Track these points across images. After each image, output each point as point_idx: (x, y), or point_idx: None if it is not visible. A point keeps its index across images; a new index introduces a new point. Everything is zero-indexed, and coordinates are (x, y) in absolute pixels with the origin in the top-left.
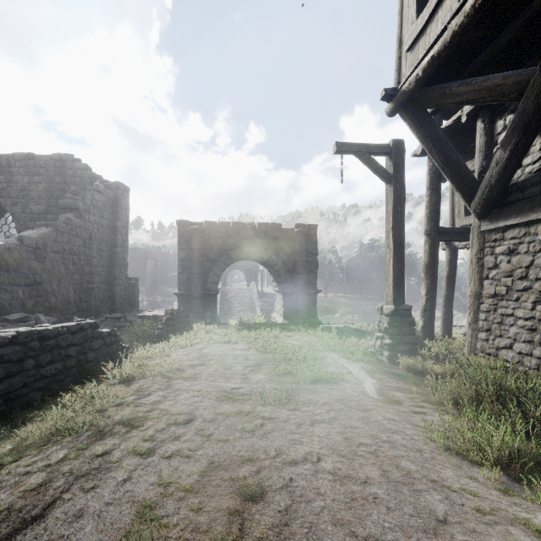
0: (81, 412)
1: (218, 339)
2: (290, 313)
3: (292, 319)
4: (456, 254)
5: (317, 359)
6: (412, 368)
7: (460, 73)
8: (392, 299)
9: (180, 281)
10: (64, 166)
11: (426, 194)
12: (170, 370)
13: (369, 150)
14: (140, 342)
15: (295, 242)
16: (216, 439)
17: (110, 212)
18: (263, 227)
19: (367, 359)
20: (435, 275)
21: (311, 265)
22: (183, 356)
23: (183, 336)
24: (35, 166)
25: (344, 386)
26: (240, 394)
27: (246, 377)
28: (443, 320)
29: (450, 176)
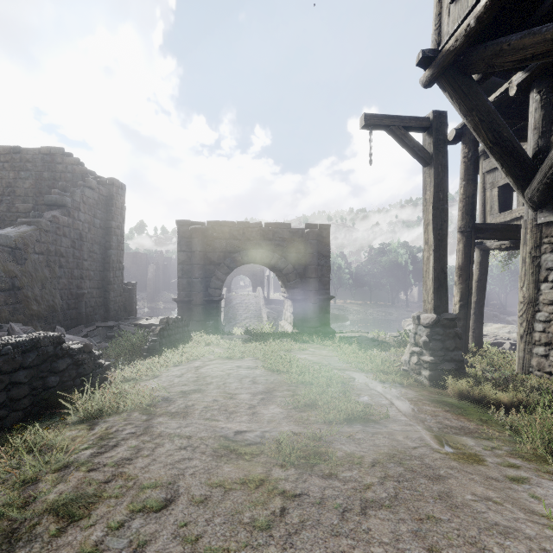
0: (1, 483)
1: (220, 354)
2: (300, 321)
3: (303, 327)
4: (487, 256)
5: (344, 383)
6: (466, 394)
7: (518, 26)
8: (432, 306)
9: (180, 287)
10: (54, 160)
11: (460, 186)
12: (153, 401)
13: (404, 124)
14: (129, 357)
15: (306, 243)
16: (207, 550)
17: (103, 211)
18: (271, 227)
19: (406, 382)
20: (471, 279)
21: (323, 269)
22: (175, 378)
23: (179, 349)
24: (21, 160)
25: (393, 429)
26: (247, 443)
27: (255, 411)
28: (472, 330)
29: (500, 157)
